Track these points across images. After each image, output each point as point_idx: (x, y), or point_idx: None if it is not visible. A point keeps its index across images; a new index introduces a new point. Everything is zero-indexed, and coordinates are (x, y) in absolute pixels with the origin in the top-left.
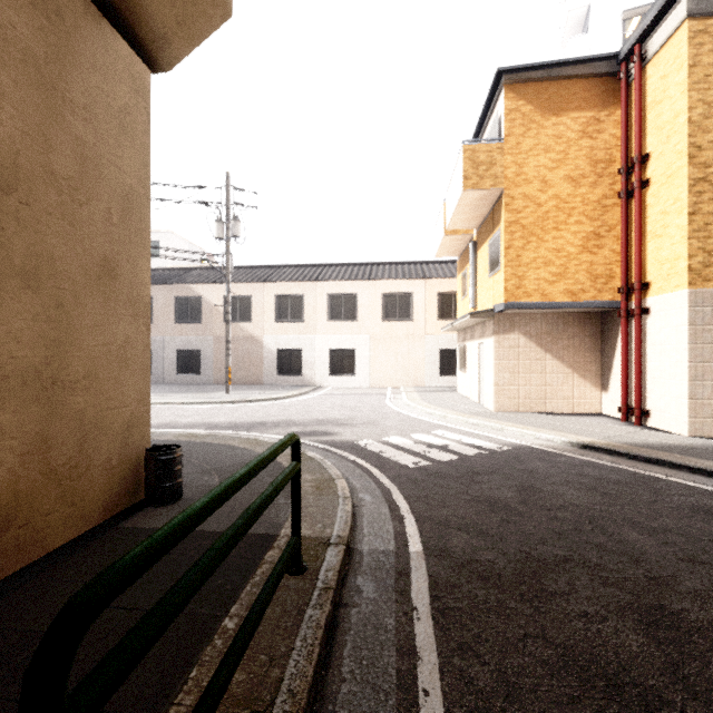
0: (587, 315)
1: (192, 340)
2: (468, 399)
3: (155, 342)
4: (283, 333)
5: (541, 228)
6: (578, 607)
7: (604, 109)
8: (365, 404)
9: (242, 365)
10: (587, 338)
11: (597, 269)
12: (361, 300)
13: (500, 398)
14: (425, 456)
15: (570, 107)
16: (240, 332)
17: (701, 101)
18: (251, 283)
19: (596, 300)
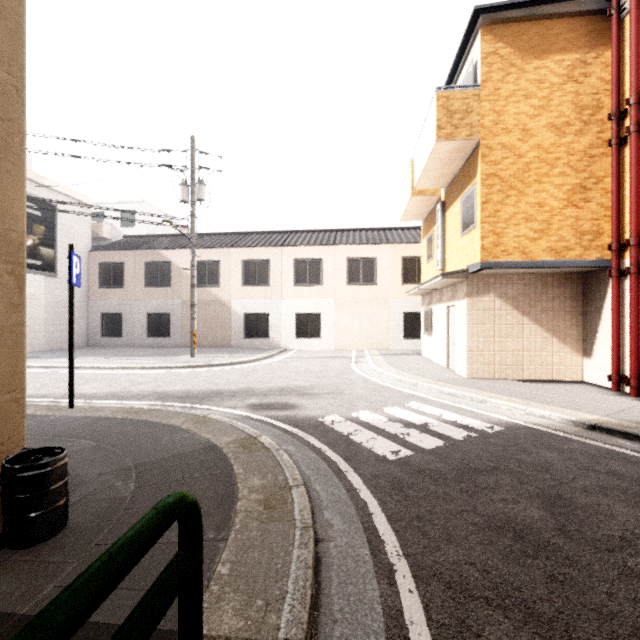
0: (568, 276)
1: (161, 304)
2: (435, 363)
3: (126, 306)
4: (250, 297)
5: (522, 181)
6: None
7: (591, 51)
8: (331, 369)
9: (210, 329)
10: (568, 300)
11: (583, 224)
12: (326, 264)
13: (474, 364)
14: (404, 440)
15: (554, 49)
16: (208, 296)
17: None
18: (219, 248)
19: (582, 258)
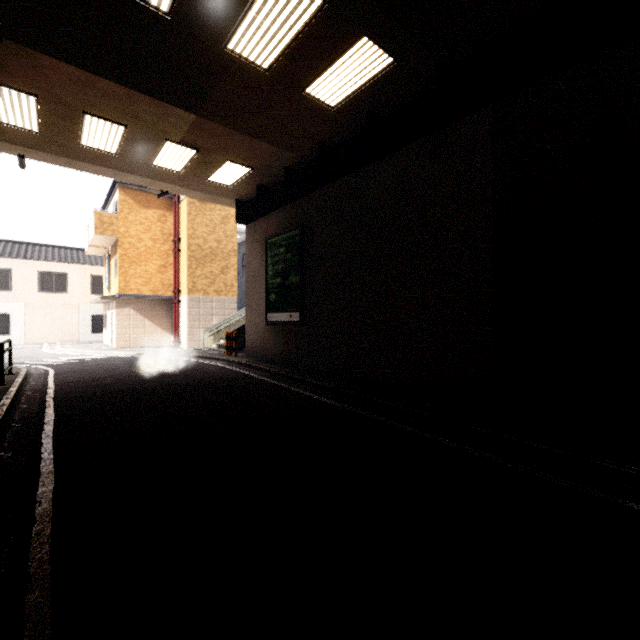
0: (165, 301)
1: None
2: (107, 345)
3: None
4: None
5: (138, 260)
6: (93, 371)
7: (168, 212)
8: (24, 352)
9: None
10: (165, 311)
11: (165, 281)
12: (16, 274)
13: (120, 341)
14: (63, 362)
15: (153, 207)
16: None
17: (192, 228)
18: None
19: (165, 295)
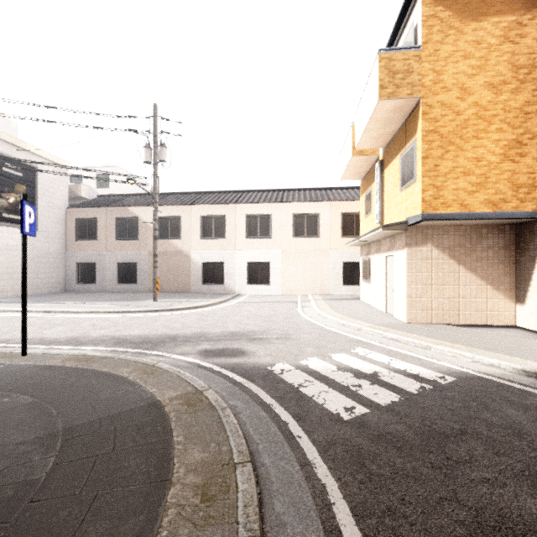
0: (501, 227)
1: (130, 254)
2: (373, 308)
3: (99, 256)
4: (207, 248)
5: (461, 137)
6: None
7: (527, 12)
8: (279, 313)
9: (172, 276)
10: (501, 250)
11: (520, 178)
12: (274, 219)
13: (413, 309)
14: (356, 393)
15: (491, 11)
16: (170, 247)
17: None
18: (180, 205)
19: (518, 210)
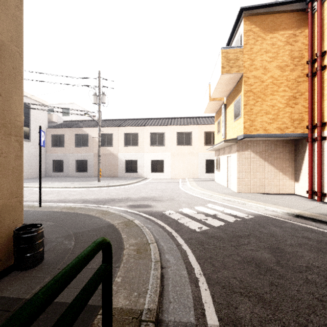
0: (287, 141)
1: (83, 155)
2: (221, 185)
3: (65, 156)
4: (128, 152)
5: (264, 94)
6: None
7: (298, 29)
8: (169, 188)
9: (107, 168)
10: (287, 153)
11: (294, 115)
12: (166, 135)
13: (240, 185)
14: (204, 222)
15: (280, 28)
16: (106, 151)
17: None
18: (112, 127)
19: (294, 132)
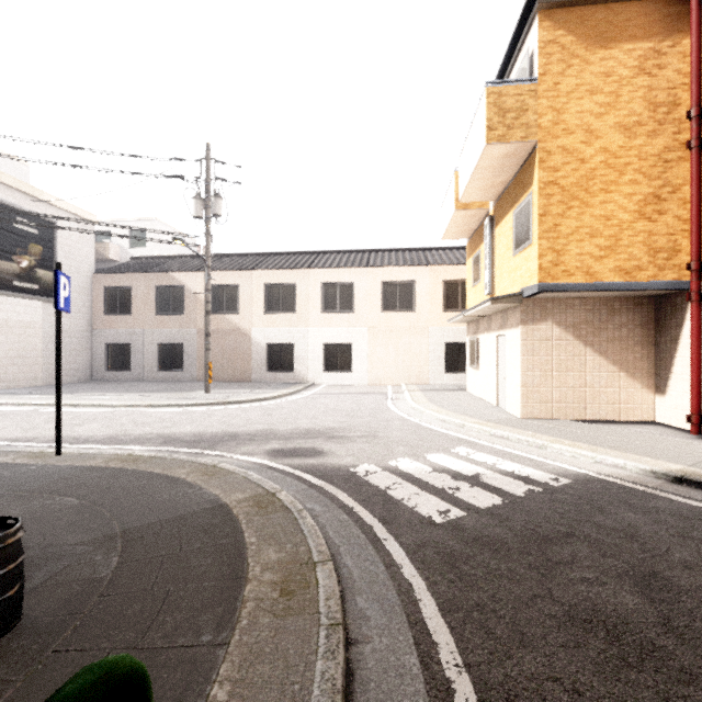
0: (637, 300)
1: (174, 333)
2: (482, 400)
3: (134, 335)
4: (273, 326)
5: (586, 190)
6: None
7: (666, 38)
8: (364, 407)
9: (228, 361)
10: (637, 328)
11: (658, 240)
12: (358, 289)
13: (529, 402)
14: (453, 496)
15: (623, 37)
16: (226, 324)
17: None
18: (238, 271)
19: (656, 279)
